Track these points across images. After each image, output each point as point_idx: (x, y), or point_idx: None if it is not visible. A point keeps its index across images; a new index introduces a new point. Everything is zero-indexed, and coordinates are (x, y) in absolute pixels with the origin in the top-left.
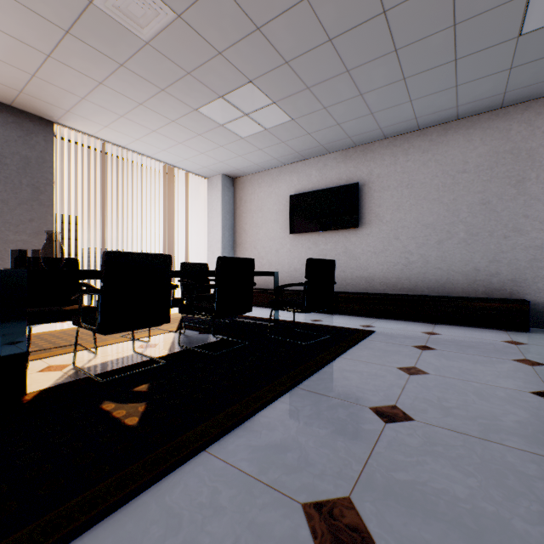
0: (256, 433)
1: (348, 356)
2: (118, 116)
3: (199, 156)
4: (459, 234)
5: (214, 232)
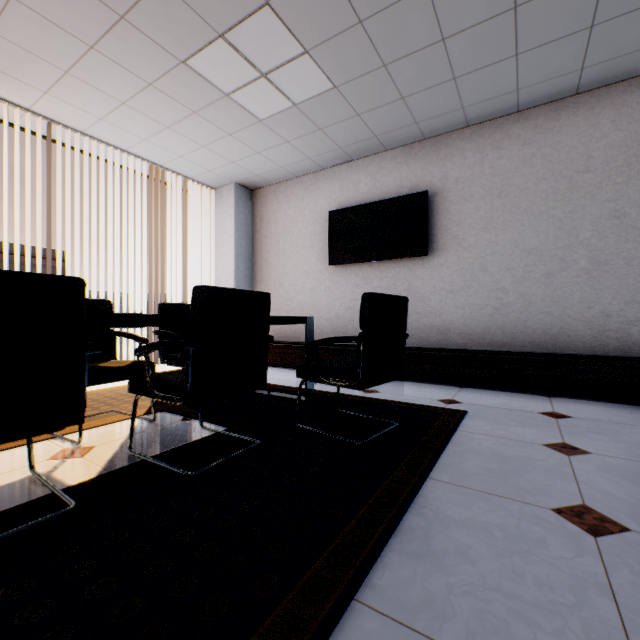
0: None
1: (443, 475)
2: (60, 72)
3: (199, 152)
4: (579, 262)
5: (225, 264)
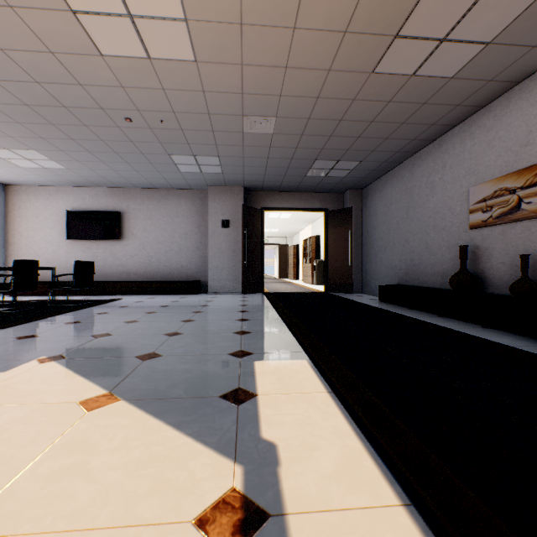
0: (47, 320)
1: (97, 306)
2: None
3: None
4: (175, 248)
5: None
